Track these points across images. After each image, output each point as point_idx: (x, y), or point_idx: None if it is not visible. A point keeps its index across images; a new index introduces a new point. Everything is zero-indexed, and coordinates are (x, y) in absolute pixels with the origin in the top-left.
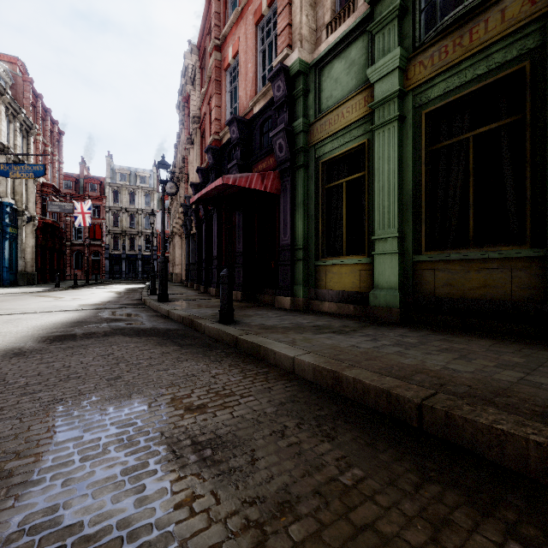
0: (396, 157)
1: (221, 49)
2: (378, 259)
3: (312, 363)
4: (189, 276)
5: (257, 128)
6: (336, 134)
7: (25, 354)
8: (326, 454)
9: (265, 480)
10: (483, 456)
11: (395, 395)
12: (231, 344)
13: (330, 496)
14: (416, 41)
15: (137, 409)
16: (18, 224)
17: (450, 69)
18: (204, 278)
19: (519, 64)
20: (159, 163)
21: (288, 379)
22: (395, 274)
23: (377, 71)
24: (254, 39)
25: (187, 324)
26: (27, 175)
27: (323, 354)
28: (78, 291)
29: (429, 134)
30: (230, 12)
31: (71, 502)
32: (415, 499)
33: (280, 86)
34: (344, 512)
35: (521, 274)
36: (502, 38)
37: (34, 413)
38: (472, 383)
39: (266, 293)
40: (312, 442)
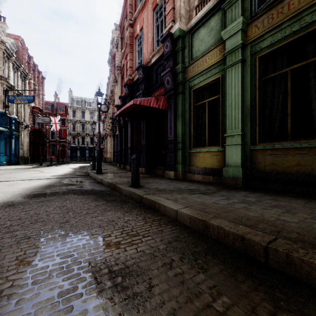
0: (239, 85)
1: (133, 26)
2: (228, 148)
3: (189, 214)
4: (115, 159)
5: (154, 71)
6: (202, 72)
7: (14, 205)
8: (202, 283)
9: (158, 305)
10: None
11: (247, 239)
12: (138, 200)
13: None
14: (252, 12)
15: (75, 244)
16: (19, 130)
17: (275, 29)
18: (123, 160)
19: None
20: (97, 92)
21: (174, 224)
22: (239, 157)
23: (227, 32)
24: (152, 19)
25: (112, 187)
26: (24, 102)
27: (195, 208)
28: (52, 167)
29: (261, 70)
30: (138, 4)
31: None
32: None
33: (167, 45)
34: None
35: None
36: (310, 6)
37: (10, 246)
38: (299, 230)
39: (159, 169)
40: (191, 273)
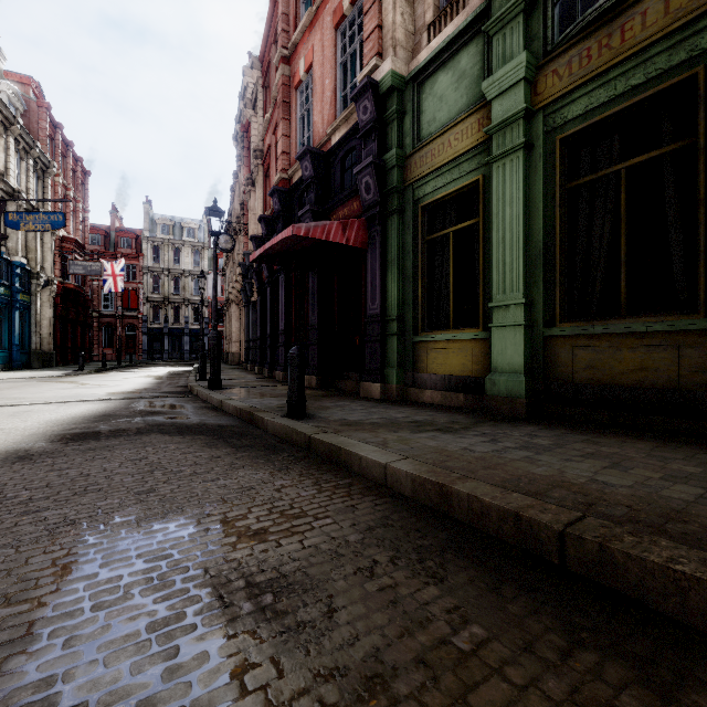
0: (520, 198)
1: (290, 61)
2: (496, 333)
3: (410, 473)
4: (249, 357)
5: (337, 162)
6: (441, 168)
7: (32, 458)
8: (433, 603)
9: (346, 642)
10: (654, 609)
11: (526, 518)
12: (302, 446)
13: (440, 667)
14: (548, 43)
15: (174, 535)
16: (31, 290)
17: (595, 80)
18: (268, 359)
19: (689, 70)
20: (210, 209)
21: (379, 494)
22: (519, 353)
23: (495, 84)
24: (333, 47)
25: (245, 418)
26: (43, 227)
27: (425, 461)
28: (107, 375)
29: (565, 167)
30: (302, 13)
31: (74, 671)
32: (563, 674)
33: (367, 108)
34: (461, 693)
35: (692, 353)
36: (665, 35)
37: (36, 539)
38: (632, 502)
39: (349, 378)
40: (413, 585)
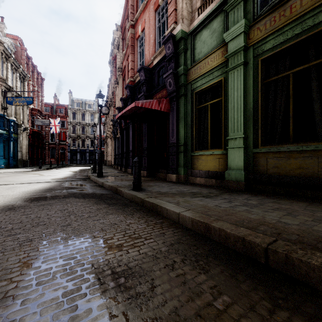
0: (242, 88)
1: (134, 27)
2: (230, 151)
3: (191, 217)
4: (116, 162)
5: (155, 73)
6: (204, 74)
7: (14, 209)
8: (203, 283)
9: (160, 304)
10: (314, 287)
11: (248, 240)
12: (140, 203)
13: (208, 318)
14: (255, 15)
15: (78, 247)
16: (18, 132)
17: (277, 31)
18: (124, 163)
19: None
20: (98, 94)
21: (176, 227)
22: (241, 160)
23: (230, 35)
24: (154, 20)
25: (113, 190)
26: (23, 104)
27: (197, 211)
28: (51, 171)
29: (263, 73)
30: (140, 4)
31: (25, 318)
32: None
33: (169, 47)
34: None
35: None
36: (312, 9)
37: (13, 248)
38: (299, 232)
39: (161, 172)
40: (193, 273)
